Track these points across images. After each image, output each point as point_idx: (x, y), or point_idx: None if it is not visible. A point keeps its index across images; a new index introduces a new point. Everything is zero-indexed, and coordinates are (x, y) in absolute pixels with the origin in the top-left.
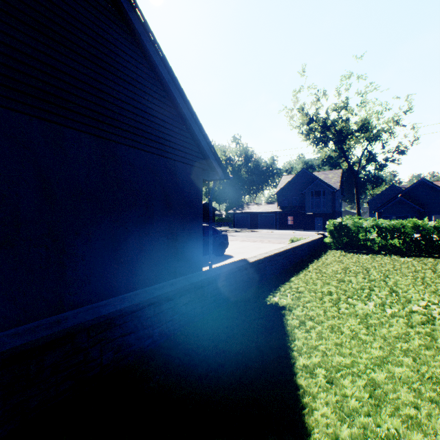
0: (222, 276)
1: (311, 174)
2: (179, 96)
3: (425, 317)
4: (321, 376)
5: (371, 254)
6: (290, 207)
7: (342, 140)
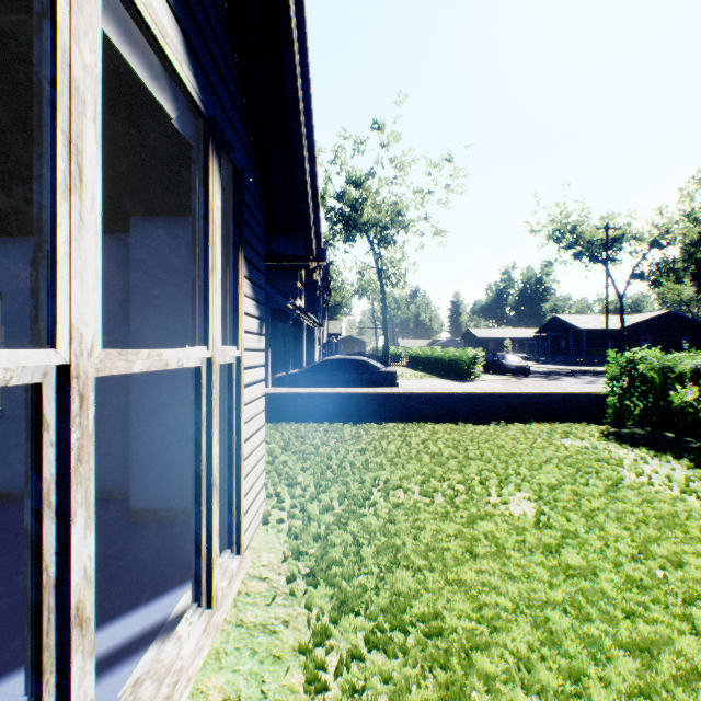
0: None
1: None
2: None
3: None
4: None
5: (660, 447)
6: None
7: None
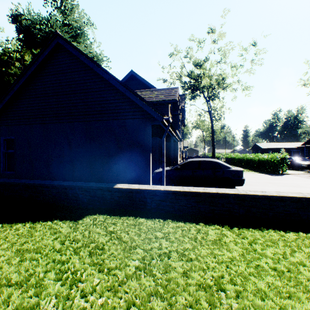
0: (82, 188)
1: None
2: (115, 82)
3: (9, 308)
4: None
5: None
6: None
7: None
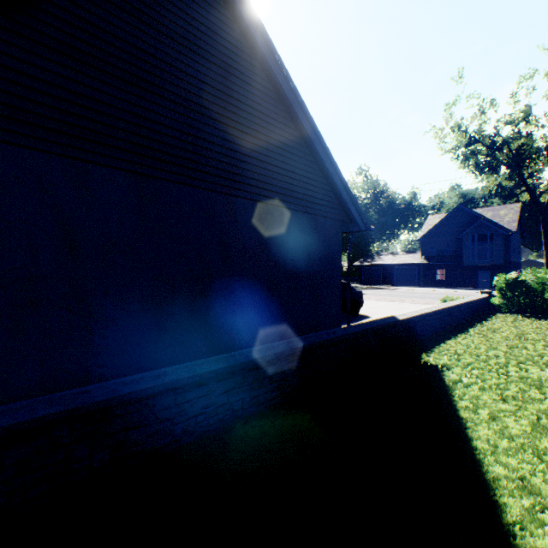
0: (373, 331)
1: (472, 211)
2: (322, 152)
3: None
4: (483, 415)
5: None
6: (439, 258)
7: (520, 163)
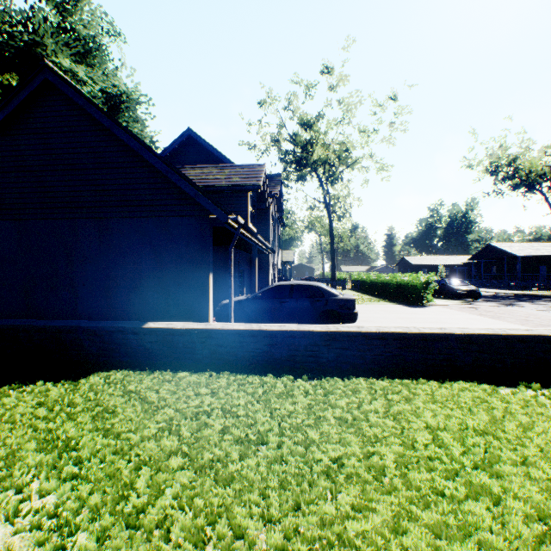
0: (89, 330)
1: None
2: (150, 156)
3: None
4: None
5: None
6: None
7: None
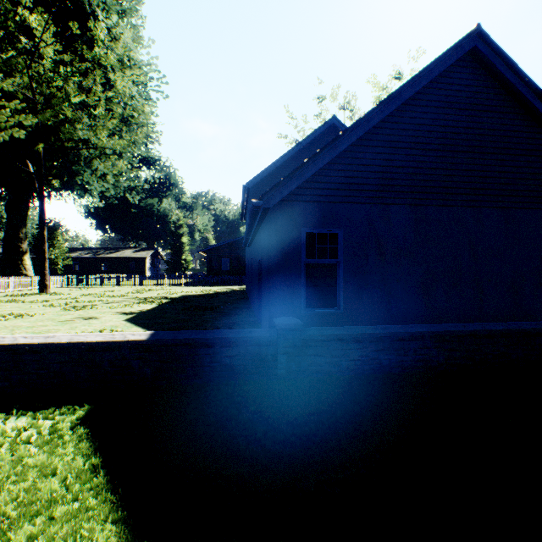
0: None
1: None
2: None
3: None
4: None
5: None
6: None
7: None
